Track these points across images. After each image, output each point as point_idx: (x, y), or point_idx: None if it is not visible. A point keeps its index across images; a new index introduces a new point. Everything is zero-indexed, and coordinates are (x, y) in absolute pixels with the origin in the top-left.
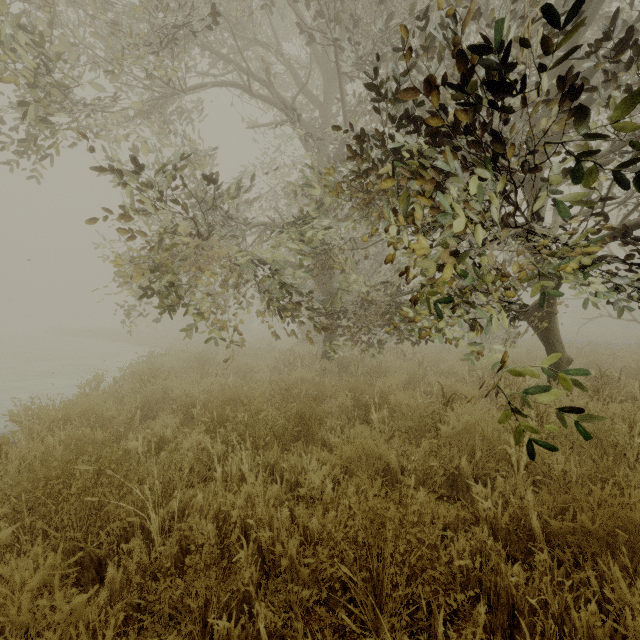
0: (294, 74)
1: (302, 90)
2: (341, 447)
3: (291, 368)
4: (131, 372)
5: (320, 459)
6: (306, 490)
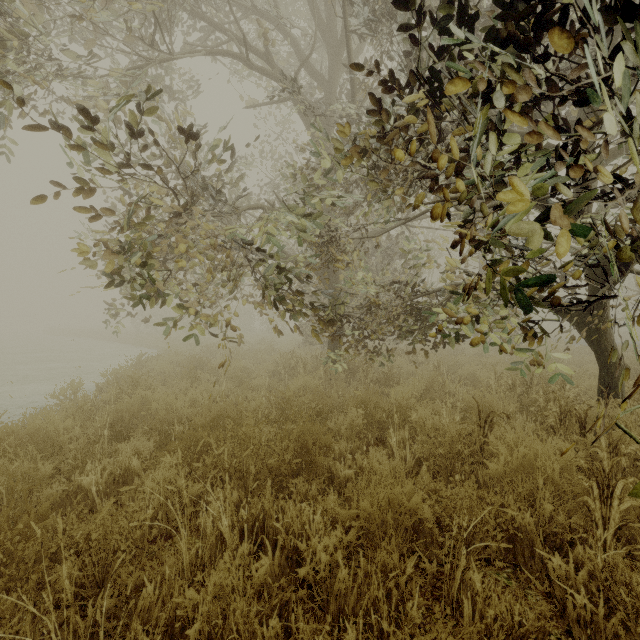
0: (296, 48)
1: (305, 66)
2: (352, 480)
3: (292, 373)
4: (115, 378)
5: (327, 511)
6: (308, 569)
